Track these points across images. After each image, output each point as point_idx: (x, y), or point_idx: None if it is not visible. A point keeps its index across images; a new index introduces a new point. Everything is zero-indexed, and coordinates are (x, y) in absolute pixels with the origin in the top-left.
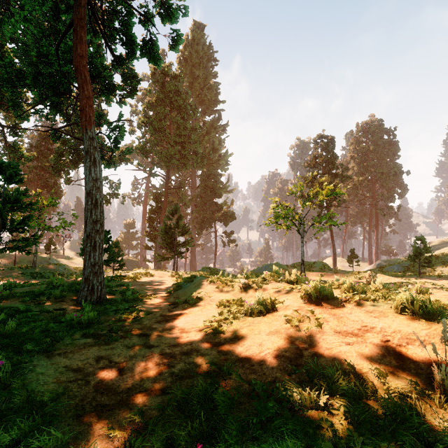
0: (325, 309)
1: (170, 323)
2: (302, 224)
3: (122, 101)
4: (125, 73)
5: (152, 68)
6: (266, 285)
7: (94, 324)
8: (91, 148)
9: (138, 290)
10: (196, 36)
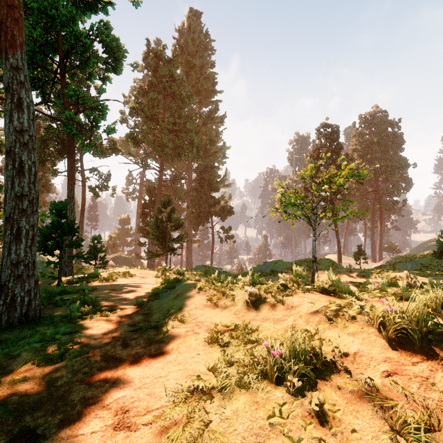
0: None
1: (107, 386)
2: (314, 214)
3: (107, 77)
4: (107, 40)
5: (145, 52)
6: (289, 297)
7: None
8: (14, 83)
9: (101, 298)
10: (192, 24)
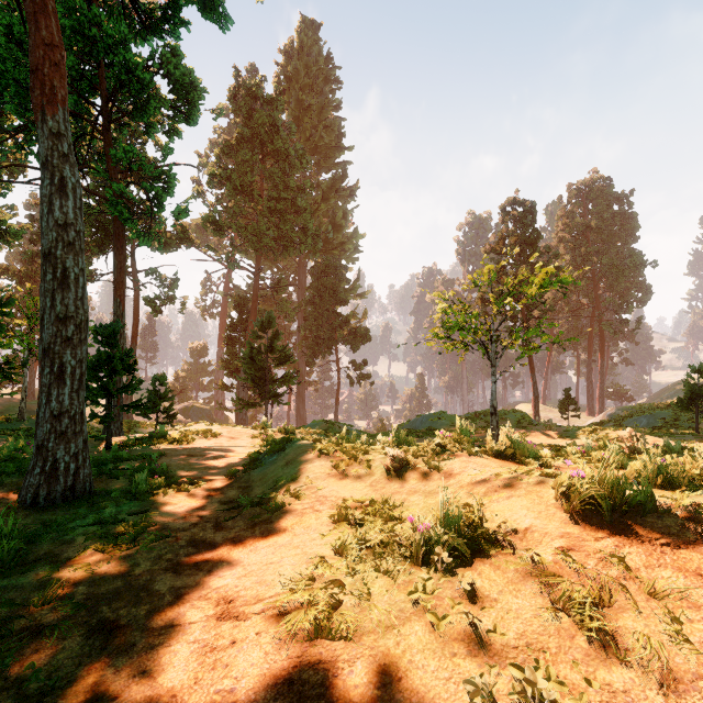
0: (655, 550)
1: (202, 575)
2: (494, 341)
3: (174, 130)
4: (175, 74)
5: (232, 87)
6: (448, 462)
7: None
8: (54, 156)
9: (174, 467)
10: (306, 42)
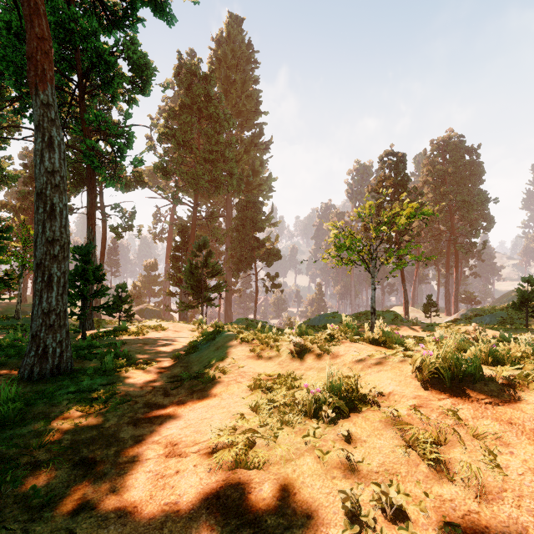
0: (481, 406)
1: (154, 427)
2: (373, 259)
3: (132, 99)
4: (133, 57)
5: (176, 66)
6: (336, 347)
7: (7, 427)
8: (44, 121)
9: (133, 352)
10: (232, 32)
